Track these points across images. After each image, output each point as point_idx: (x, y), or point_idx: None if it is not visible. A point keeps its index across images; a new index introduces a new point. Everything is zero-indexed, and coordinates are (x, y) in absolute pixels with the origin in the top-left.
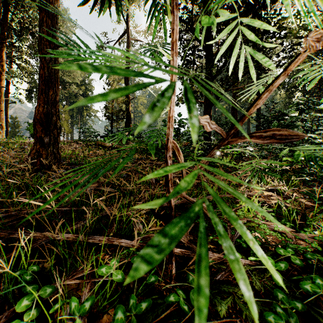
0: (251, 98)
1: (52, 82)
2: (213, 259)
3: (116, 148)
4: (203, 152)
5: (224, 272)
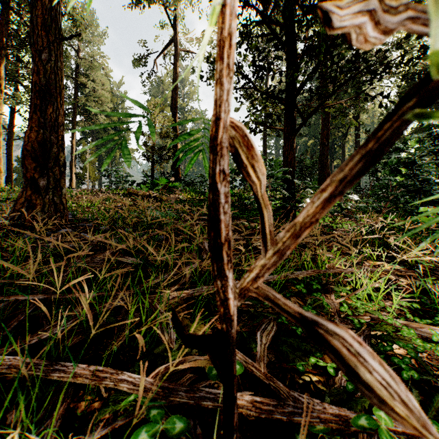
0: None
1: (51, 94)
2: (326, 422)
3: (155, 198)
4: (283, 203)
5: None
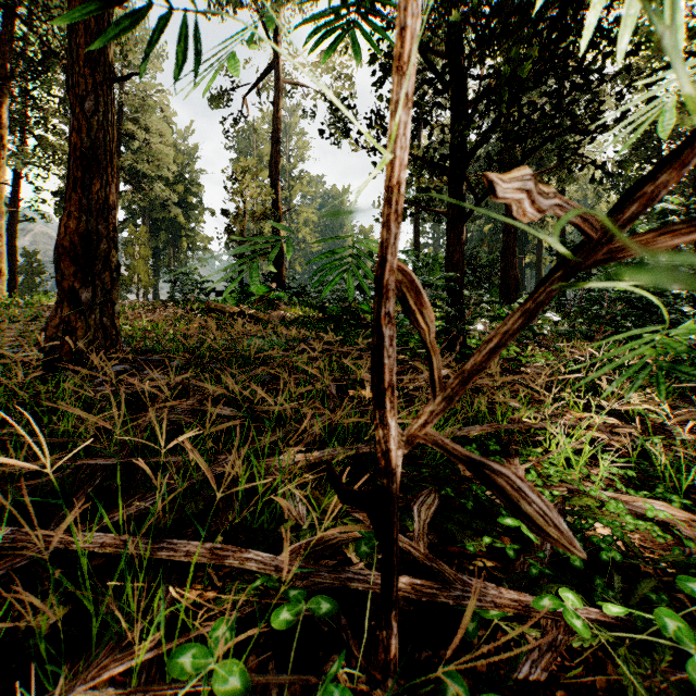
0: (626, 145)
1: (99, 162)
2: (502, 607)
3: (249, 317)
4: (446, 325)
5: (539, 652)
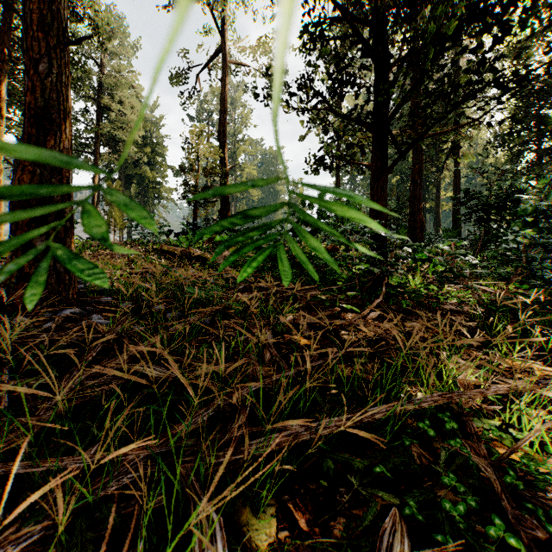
0: None
1: (53, 120)
2: None
3: (197, 257)
4: (372, 268)
5: None
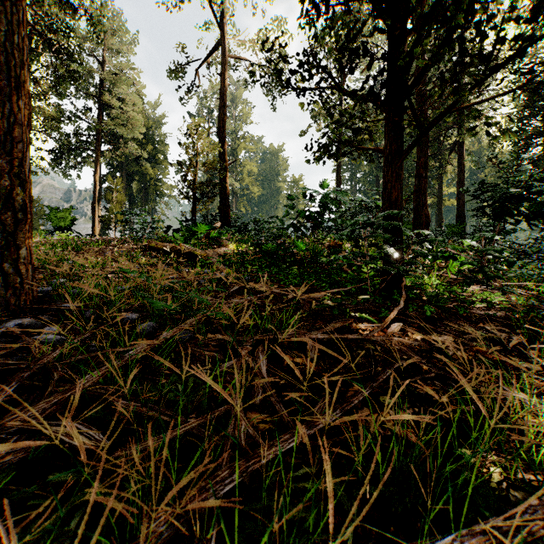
0: None
1: (1, 89)
2: None
3: (189, 254)
4: (388, 267)
5: None
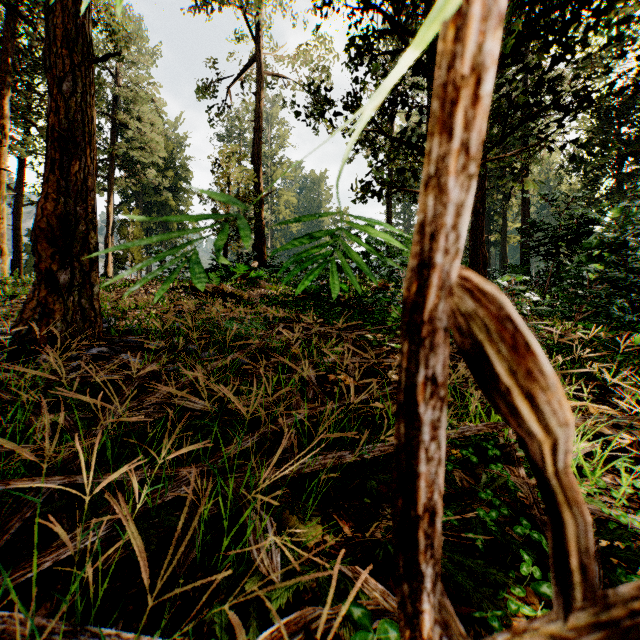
0: None
1: (77, 144)
2: None
3: (230, 295)
4: None
5: None
